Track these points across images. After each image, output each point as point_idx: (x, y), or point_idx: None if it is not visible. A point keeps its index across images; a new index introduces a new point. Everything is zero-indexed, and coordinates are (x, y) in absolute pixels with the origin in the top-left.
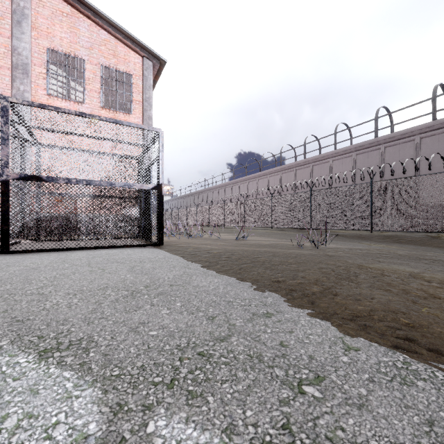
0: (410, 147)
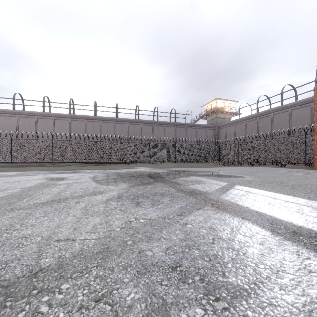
0: (33, 121)
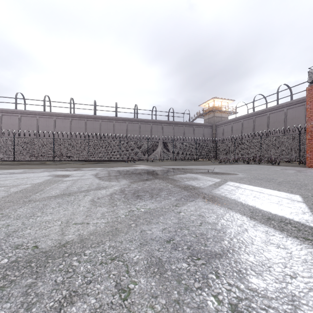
0: (34, 120)
